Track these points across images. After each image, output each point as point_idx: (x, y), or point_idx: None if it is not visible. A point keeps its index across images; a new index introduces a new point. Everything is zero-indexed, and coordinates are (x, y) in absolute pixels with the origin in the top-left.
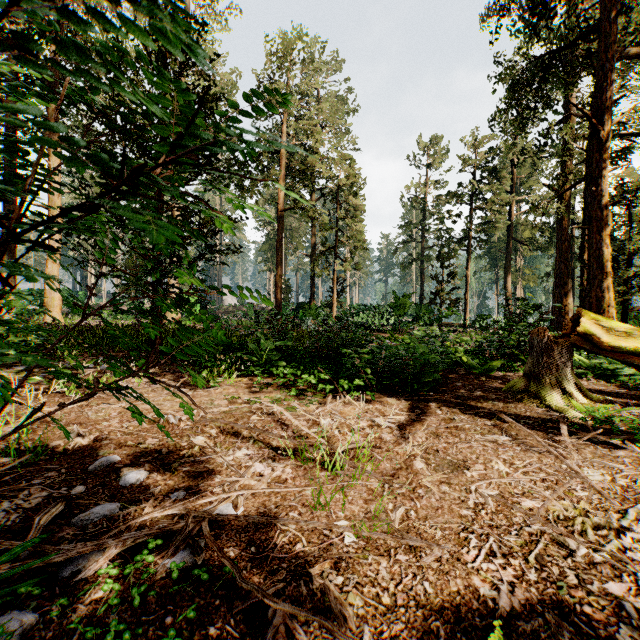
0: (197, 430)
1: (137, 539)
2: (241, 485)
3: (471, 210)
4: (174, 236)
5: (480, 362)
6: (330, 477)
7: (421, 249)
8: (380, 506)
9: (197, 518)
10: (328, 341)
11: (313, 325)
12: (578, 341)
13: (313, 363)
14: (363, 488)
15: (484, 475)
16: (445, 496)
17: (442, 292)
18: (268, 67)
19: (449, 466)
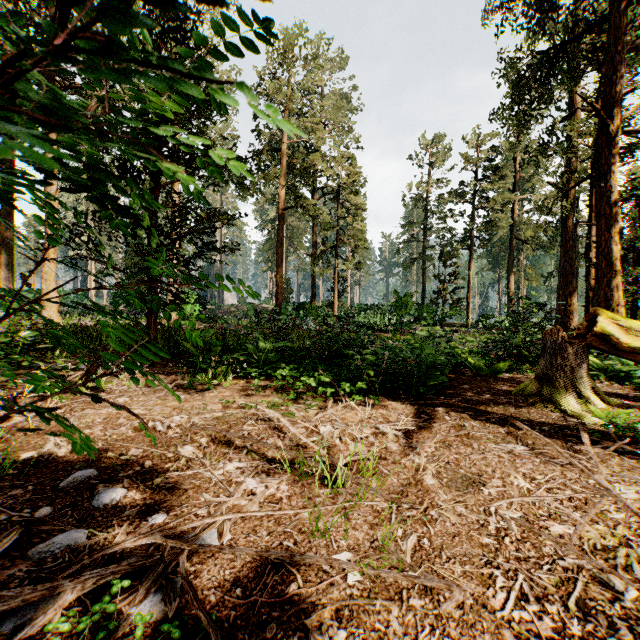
0: (186, 439)
1: (100, 579)
2: (230, 505)
3: (473, 209)
4: (42, 158)
5: (486, 363)
6: (331, 495)
7: (423, 248)
8: (389, 536)
9: (175, 549)
10: (329, 341)
11: (314, 325)
12: (594, 342)
13: (313, 364)
14: (368, 509)
15: (503, 492)
16: (462, 519)
17: (444, 292)
18: (268, 64)
19: (463, 481)
